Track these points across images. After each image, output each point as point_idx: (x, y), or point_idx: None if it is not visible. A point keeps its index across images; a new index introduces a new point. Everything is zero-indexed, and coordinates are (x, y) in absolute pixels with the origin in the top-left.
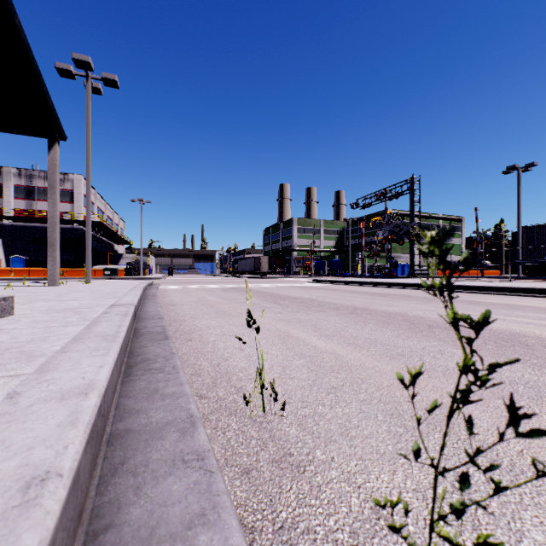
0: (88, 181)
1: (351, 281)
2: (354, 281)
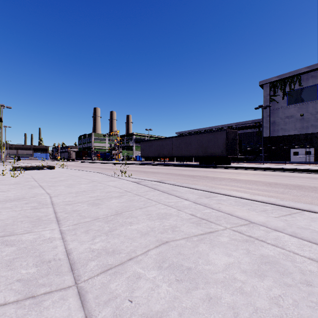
0: (2, 135)
1: (88, 162)
2: (88, 162)
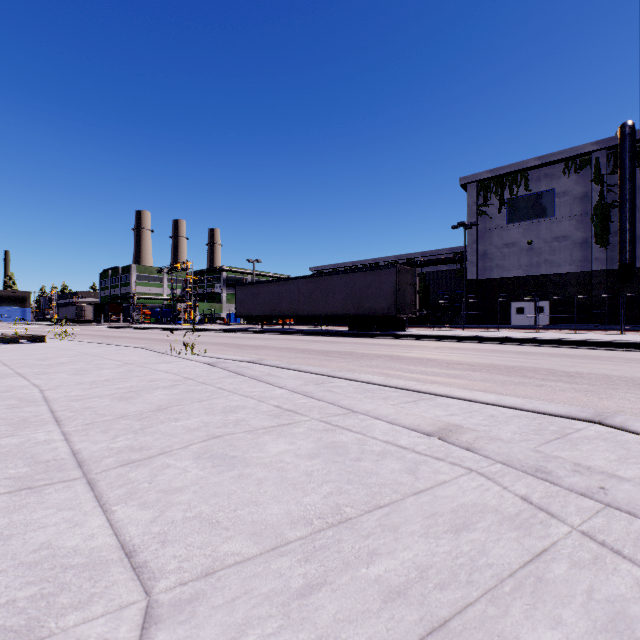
0: None
1: (122, 327)
2: (123, 326)
